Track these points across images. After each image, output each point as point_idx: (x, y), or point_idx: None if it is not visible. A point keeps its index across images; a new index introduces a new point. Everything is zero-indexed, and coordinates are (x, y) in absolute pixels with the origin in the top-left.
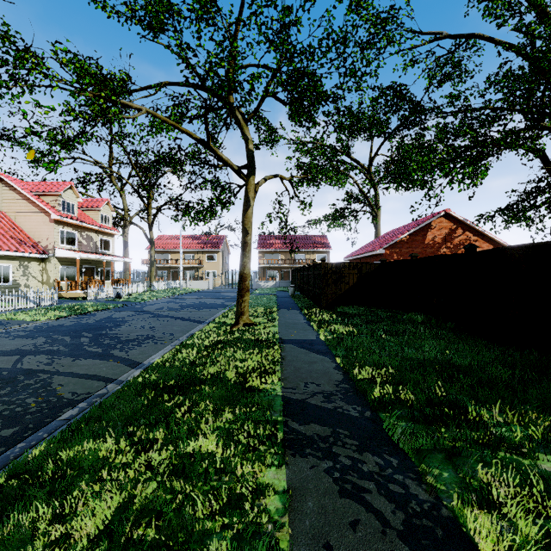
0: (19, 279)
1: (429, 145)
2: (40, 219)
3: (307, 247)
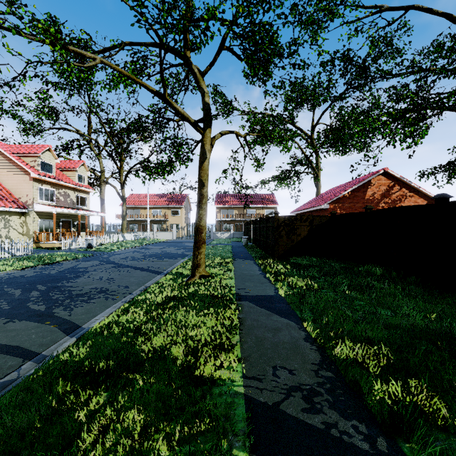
0: (0, 231)
1: (366, 112)
2: (21, 177)
3: (257, 203)
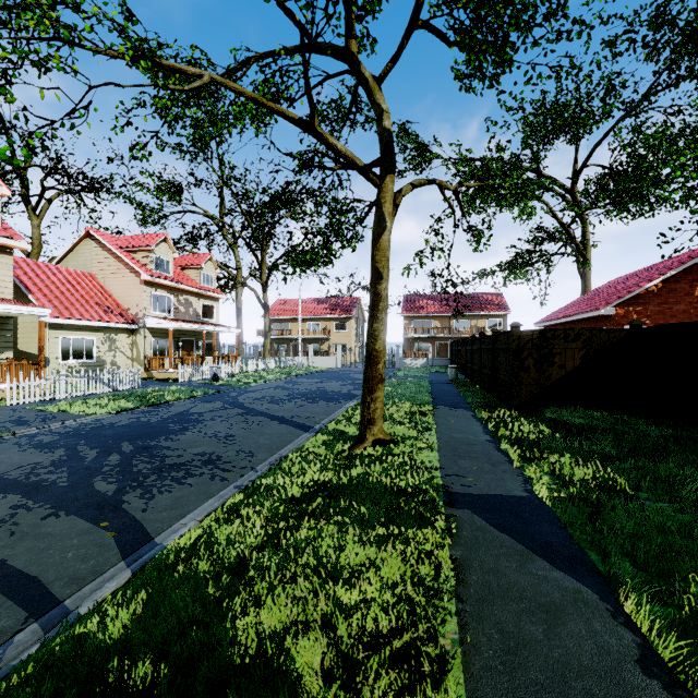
0: (104, 355)
1: (693, 131)
2: (130, 280)
3: (473, 309)
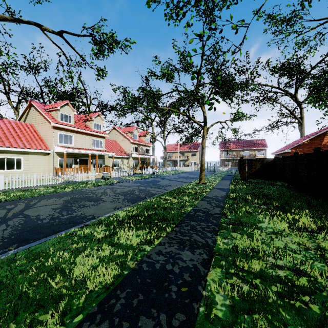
0: (121, 165)
1: None
2: (127, 142)
3: (250, 147)
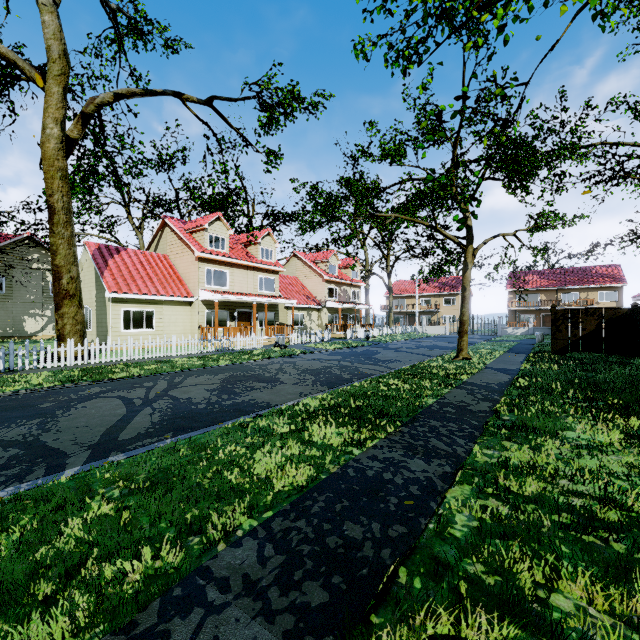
0: (307, 323)
1: None
2: (317, 280)
3: (582, 283)
